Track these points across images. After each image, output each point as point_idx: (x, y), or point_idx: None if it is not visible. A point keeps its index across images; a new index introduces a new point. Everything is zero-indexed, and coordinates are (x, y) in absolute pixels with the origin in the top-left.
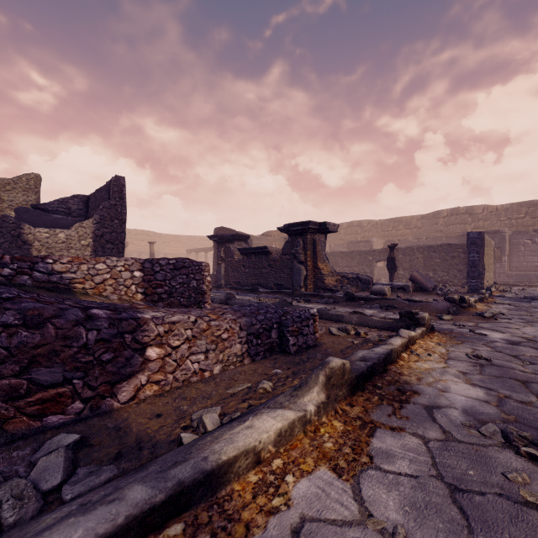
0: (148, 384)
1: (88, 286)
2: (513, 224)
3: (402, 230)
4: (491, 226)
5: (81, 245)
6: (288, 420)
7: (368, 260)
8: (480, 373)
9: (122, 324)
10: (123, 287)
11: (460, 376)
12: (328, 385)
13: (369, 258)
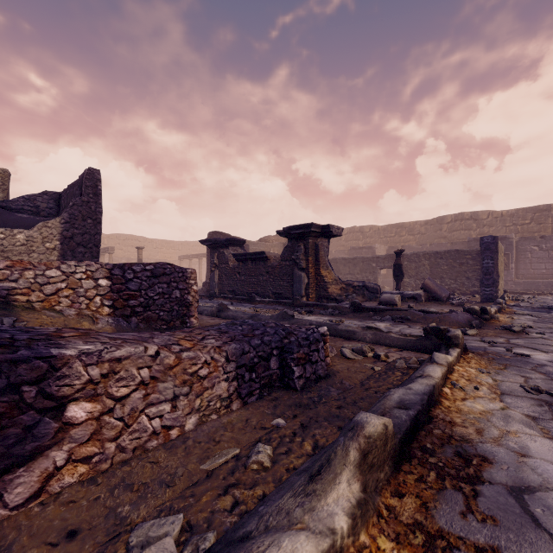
0: (68, 465)
1: (35, 298)
2: (518, 230)
3: (405, 236)
4: (496, 232)
5: (45, 249)
6: None
7: (372, 267)
8: None
9: (17, 368)
10: (83, 299)
11: (530, 423)
12: (363, 465)
13: (373, 265)
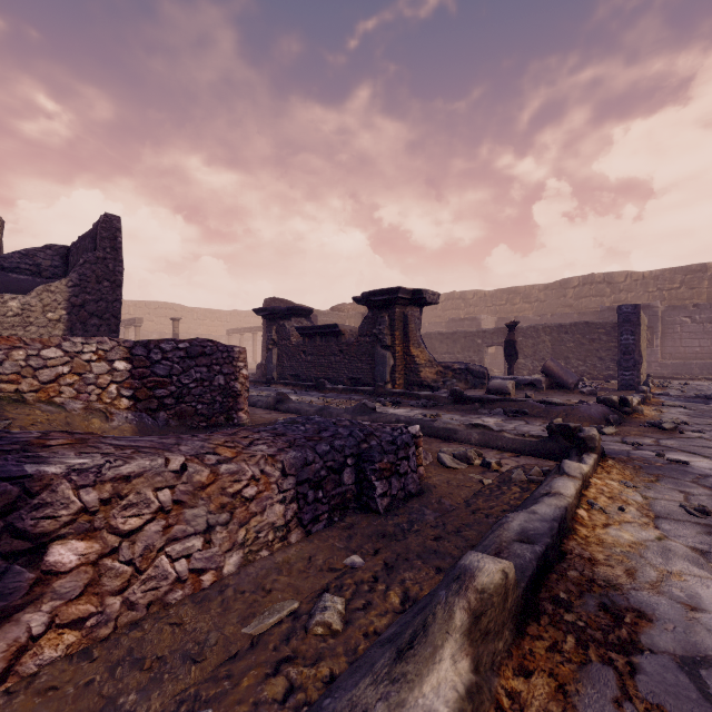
0: (50, 632)
1: (27, 387)
2: (664, 297)
3: (519, 304)
4: (636, 299)
5: (46, 320)
6: None
7: (476, 344)
8: None
9: None
10: (93, 388)
11: (699, 560)
12: (474, 633)
13: (478, 341)
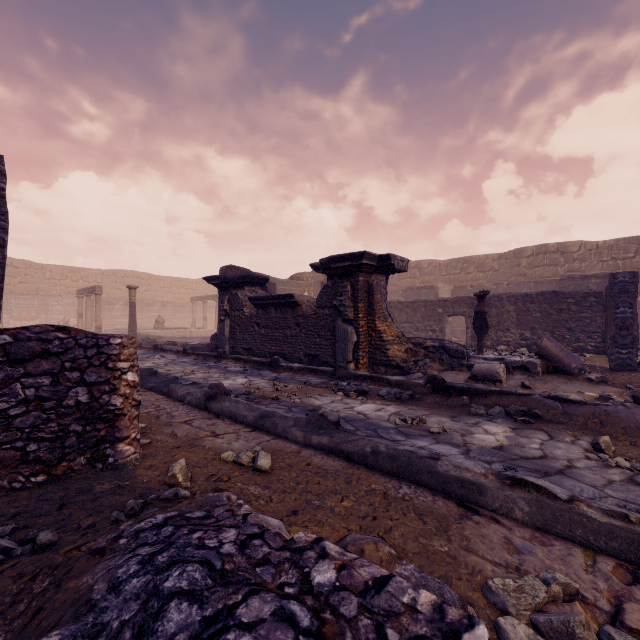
0: None
1: None
2: (619, 266)
3: (473, 273)
4: (590, 268)
5: None
6: None
7: (437, 313)
8: None
9: None
10: None
11: None
12: None
13: (438, 311)
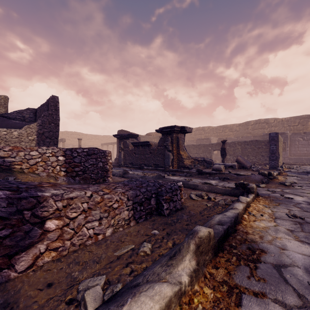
0: (46, 252)
1: (24, 166)
2: (291, 129)
3: (227, 132)
4: (279, 130)
5: (28, 140)
6: (165, 299)
7: (209, 149)
8: (302, 230)
9: (21, 202)
10: (50, 167)
11: (289, 233)
12: (197, 252)
13: (209, 148)
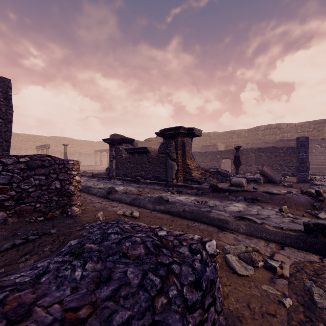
0: None
1: None
2: (305, 135)
3: (235, 138)
4: (292, 136)
5: None
6: None
7: (217, 157)
8: None
9: None
10: None
11: None
12: None
13: (218, 156)
